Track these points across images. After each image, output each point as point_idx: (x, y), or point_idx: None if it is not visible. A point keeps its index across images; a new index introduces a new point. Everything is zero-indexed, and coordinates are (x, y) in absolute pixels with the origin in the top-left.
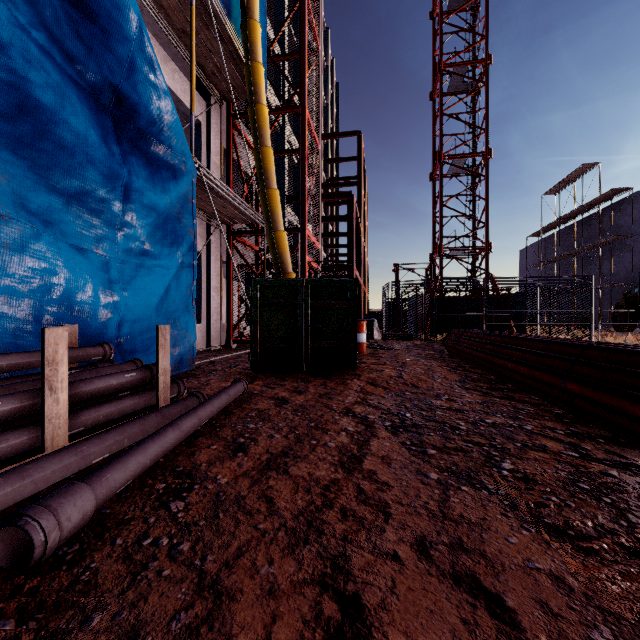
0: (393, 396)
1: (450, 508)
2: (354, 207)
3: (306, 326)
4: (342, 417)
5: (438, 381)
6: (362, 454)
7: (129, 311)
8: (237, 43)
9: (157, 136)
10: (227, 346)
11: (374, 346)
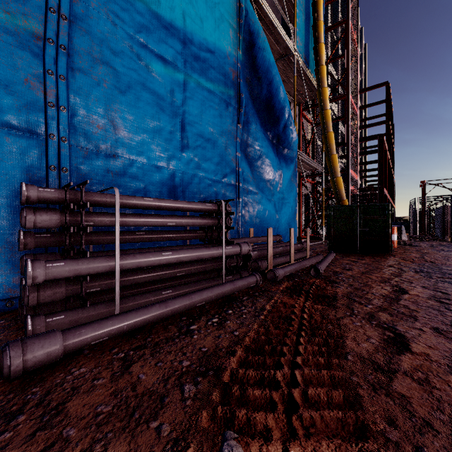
0: (416, 264)
1: (437, 285)
2: (383, 144)
3: (359, 229)
4: (388, 267)
5: (450, 261)
6: (400, 275)
7: (280, 222)
8: (311, 77)
9: (288, 147)
10: (299, 240)
11: (402, 243)
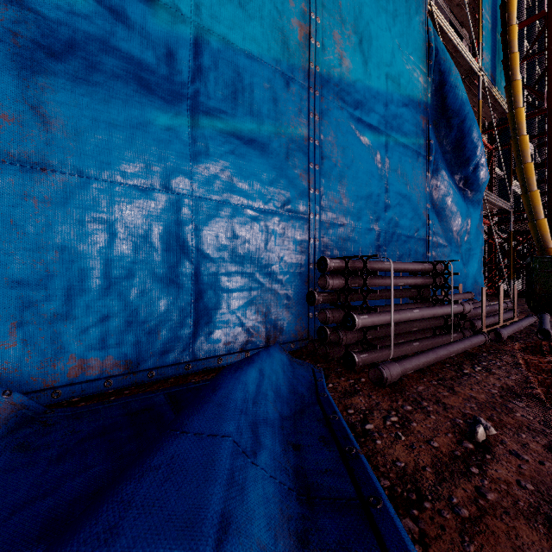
0: None
1: None
2: None
3: None
4: None
5: None
6: None
7: (468, 277)
8: (497, 95)
9: (476, 189)
10: None
11: None
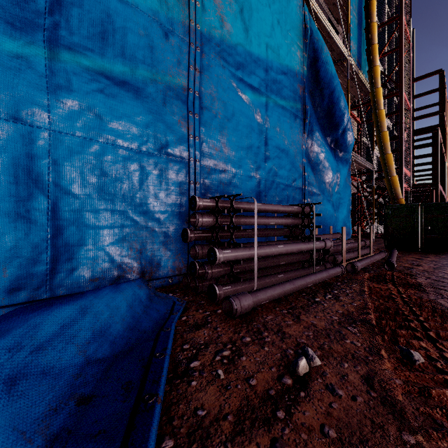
0: None
1: None
2: (438, 138)
3: (420, 227)
4: None
5: None
6: None
7: (338, 221)
8: (362, 78)
9: (344, 150)
10: None
11: None
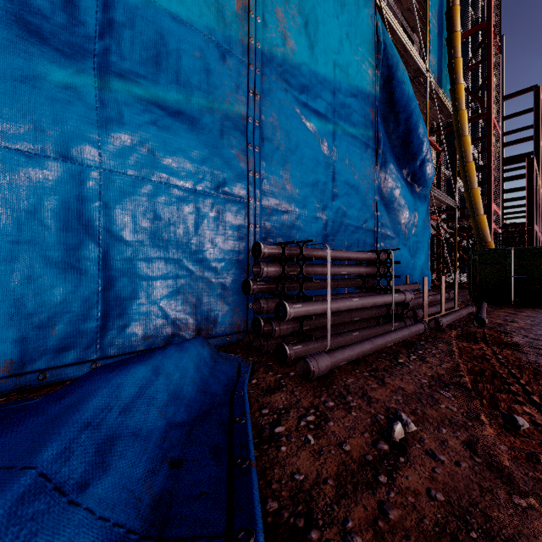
0: None
1: None
2: (534, 168)
3: (514, 277)
4: None
5: None
6: None
7: (415, 269)
8: (443, 98)
9: (423, 184)
10: None
11: None
